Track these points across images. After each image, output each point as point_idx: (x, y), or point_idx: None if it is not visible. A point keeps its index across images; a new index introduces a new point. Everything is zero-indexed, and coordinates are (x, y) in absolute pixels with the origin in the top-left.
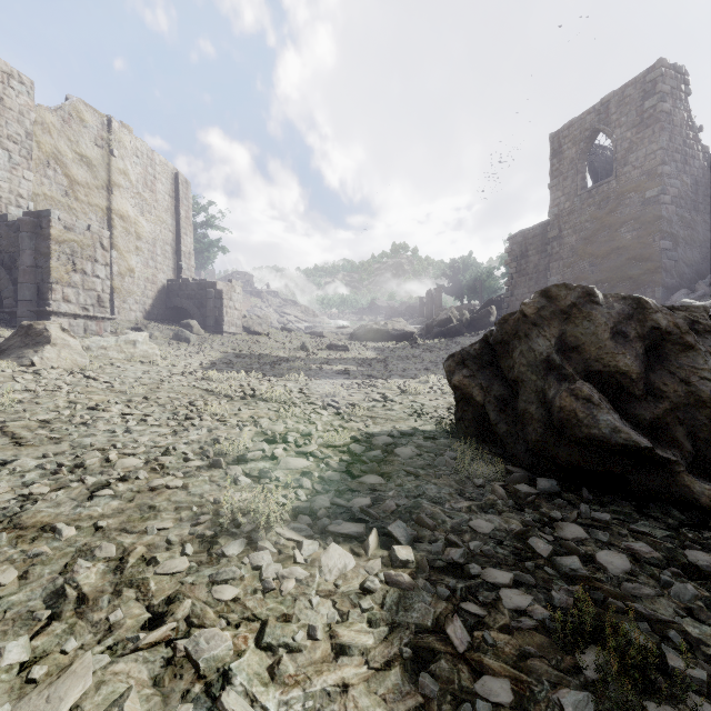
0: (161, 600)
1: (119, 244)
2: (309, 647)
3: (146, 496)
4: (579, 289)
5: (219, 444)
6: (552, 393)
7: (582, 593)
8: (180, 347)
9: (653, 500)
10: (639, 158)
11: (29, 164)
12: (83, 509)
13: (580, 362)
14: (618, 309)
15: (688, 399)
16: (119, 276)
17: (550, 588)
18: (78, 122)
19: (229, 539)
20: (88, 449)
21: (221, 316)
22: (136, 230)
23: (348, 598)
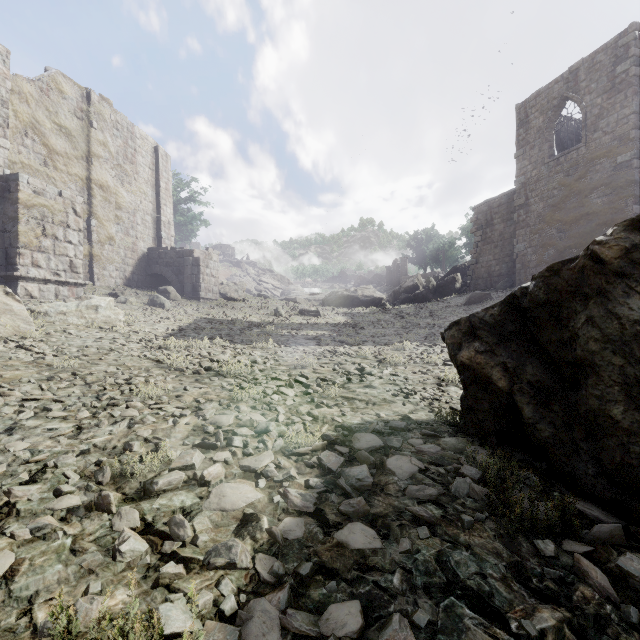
0: None
1: (98, 213)
2: None
3: None
4: None
5: (131, 453)
6: None
7: None
8: (153, 312)
9: None
10: (610, 123)
11: (5, 132)
12: None
13: None
14: None
15: None
16: (98, 243)
17: None
18: (57, 93)
19: None
20: None
21: (198, 282)
22: (116, 200)
23: None
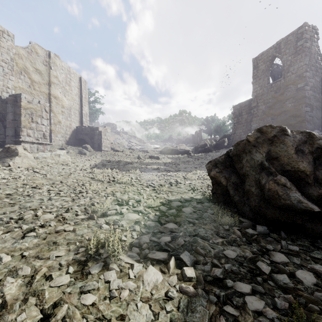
0: (50, 305)
1: (54, 110)
2: None
3: (53, 236)
4: (278, 128)
5: (94, 206)
6: (264, 181)
7: (297, 304)
8: (81, 157)
9: (319, 238)
10: (295, 69)
11: (12, 73)
12: (18, 244)
13: (278, 165)
14: (298, 138)
15: None
16: (54, 124)
17: (273, 295)
18: (35, 54)
19: (94, 262)
20: (27, 209)
21: (101, 143)
22: (62, 103)
23: (158, 302)
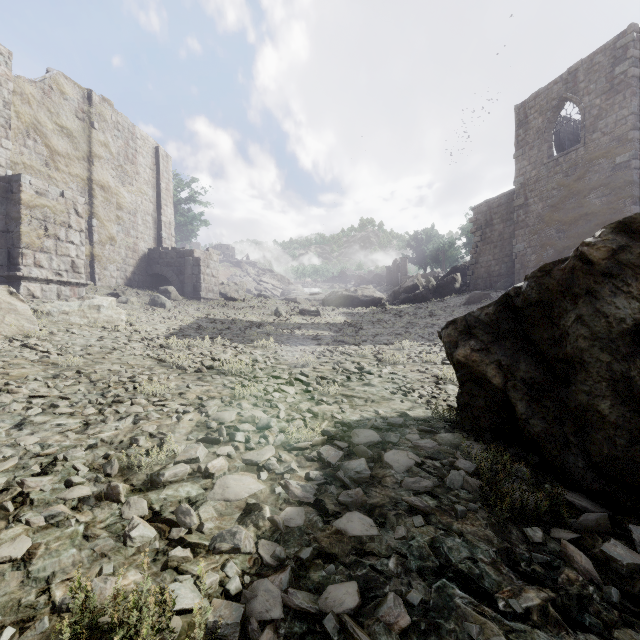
0: None
1: (100, 214)
2: None
3: None
4: None
5: (137, 447)
6: None
7: None
8: (154, 312)
9: None
10: (609, 124)
11: (7, 133)
12: None
13: None
14: None
15: None
16: (100, 244)
17: None
18: (58, 95)
19: None
20: None
21: (199, 282)
22: (117, 200)
23: None
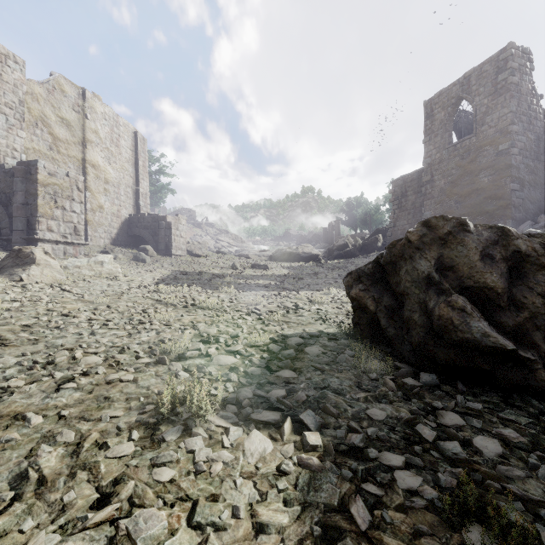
0: (109, 481)
1: (91, 187)
2: (233, 525)
3: (103, 388)
4: (454, 220)
5: (164, 344)
6: (432, 304)
7: (466, 478)
8: (138, 266)
9: (516, 391)
10: (494, 119)
11: (22, 125)
12: (51, 400)
13: (455, 279)
14: (486, 236)
15: (544, 309)
16: (91, 211)
17: (436, 469)
18: (59, 93)
19: (169, 426)
20: (59, 348)
21: (170, 242)
22: (104, 176)
23: (266, 479)
